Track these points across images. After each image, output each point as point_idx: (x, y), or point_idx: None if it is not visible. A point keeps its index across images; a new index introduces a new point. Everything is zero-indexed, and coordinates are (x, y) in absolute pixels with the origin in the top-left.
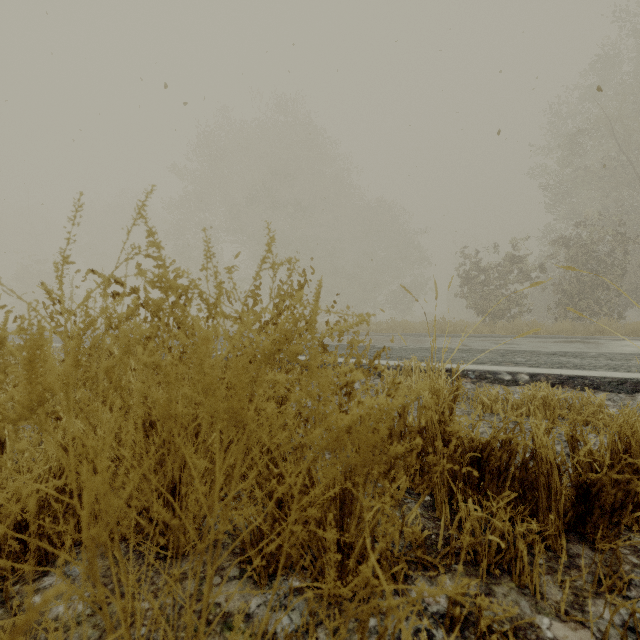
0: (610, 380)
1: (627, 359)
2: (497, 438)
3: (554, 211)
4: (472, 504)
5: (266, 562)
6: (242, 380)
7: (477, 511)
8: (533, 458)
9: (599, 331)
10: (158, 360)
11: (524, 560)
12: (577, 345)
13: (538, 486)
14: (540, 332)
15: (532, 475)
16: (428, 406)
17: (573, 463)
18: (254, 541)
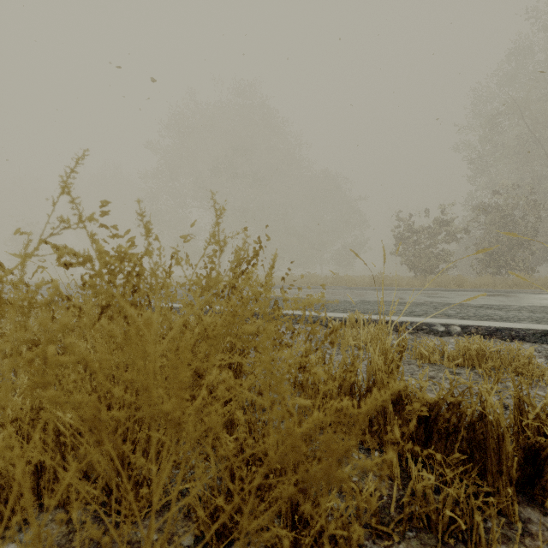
0: (534, 332)
1: (547, 312)
2: (446, 400)
3: (476, 181)
4: (422, 464)
5: (220, 532)
6: (182, 379)
7: (426, 469)
8: (481, 419)
9: (516, 284)
10: (83, 355)
11: (481, 533)
12: (500, 298)
13: (486, 447)
14: (465, 285)
15: (480, 436)
16: (378, 368)
17: (521, 425)
18: (208, 513)
